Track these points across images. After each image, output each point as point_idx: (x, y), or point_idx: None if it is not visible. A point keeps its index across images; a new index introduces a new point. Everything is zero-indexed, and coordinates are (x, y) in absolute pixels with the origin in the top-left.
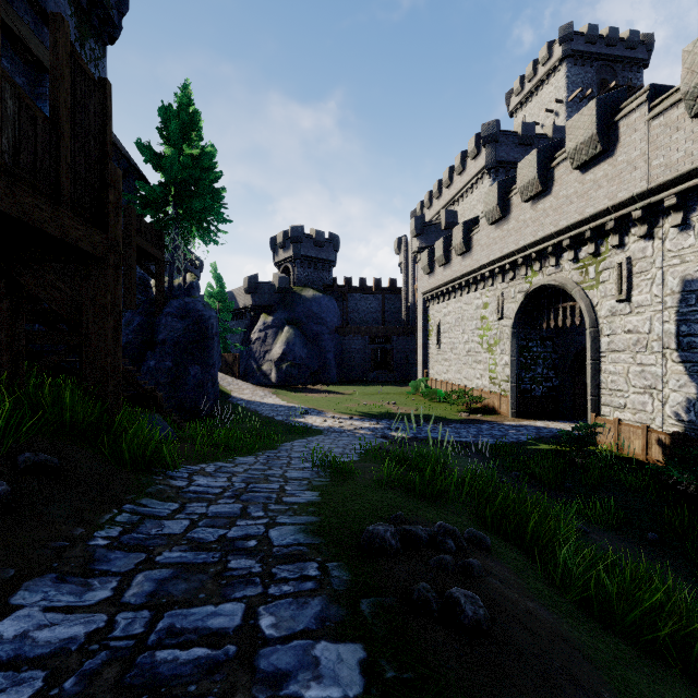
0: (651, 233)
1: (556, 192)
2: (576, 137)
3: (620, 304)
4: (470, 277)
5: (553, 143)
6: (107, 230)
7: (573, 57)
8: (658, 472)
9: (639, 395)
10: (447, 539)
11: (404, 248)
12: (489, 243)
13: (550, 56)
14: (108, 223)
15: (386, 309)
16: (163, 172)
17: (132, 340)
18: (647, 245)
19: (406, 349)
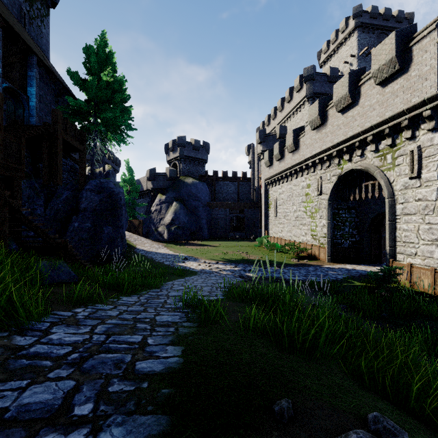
0: (437, 127)
1: (362, 103)
2: (379, 61)
3: (411, 180)
4: (298, 167)
5: (359, 69)
6: None
7: (361, 27)
8: None
9: (428, 246)
10: None
11: (251, 151)
12: (311, 143)
13: (346, 26)
14: None
15: (240, 191)
16: (86, 92)
17: (61, 208)
18: (434, 136)
19: (253, 217)
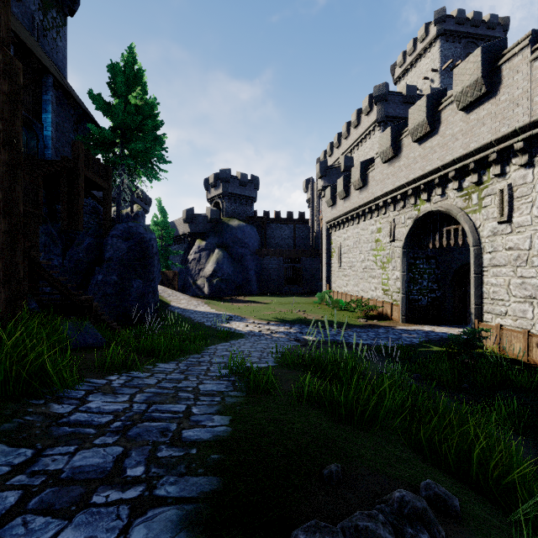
0: (531, 162)
1: (443, 131)
2: (462, 82)
3: (501, 225)
4: (366, 207)
5: (439, 91)
6: None
7: (445, 35)
8: None
9: (520, 304)
10: (420, 531)
11: (310, 187)
12: (382, 178)
13: (427, 34)
14: (0, 114)
15: (296, 236)
16: (111, 118)
17: (82, 258)
18: (527, 173)
19: (312, 267)
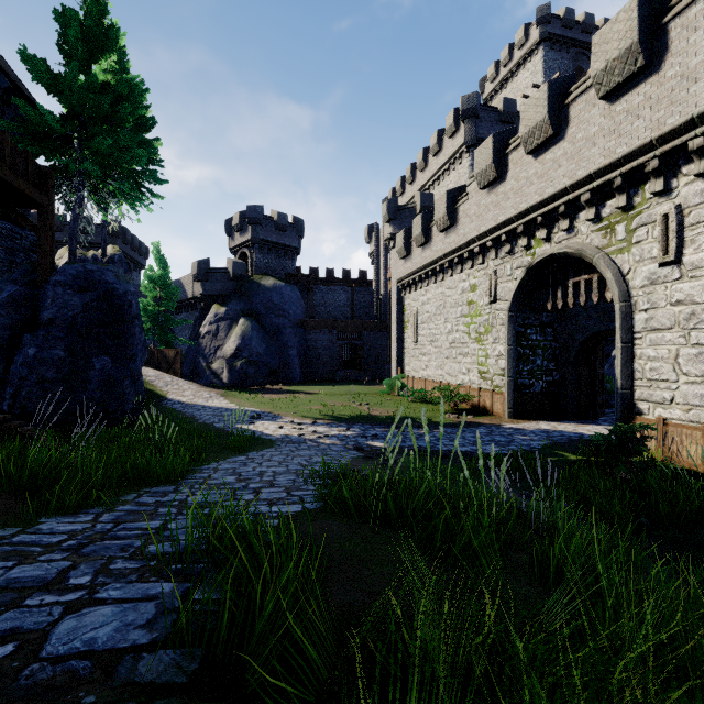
0: None
1: (572, 135)
2: (606, 53)
3: (664, 269)
4: (455, 256)
5: (566, 77)
6: None
7: (550, 40)
8: None
9: (695, 385)
10: None
11: (375, 235)
12: (479, 212)
13: (526, 39)
14: None
15: (356, 302)
16: (58, 96)
17: None
18: None
19: (377, 345)
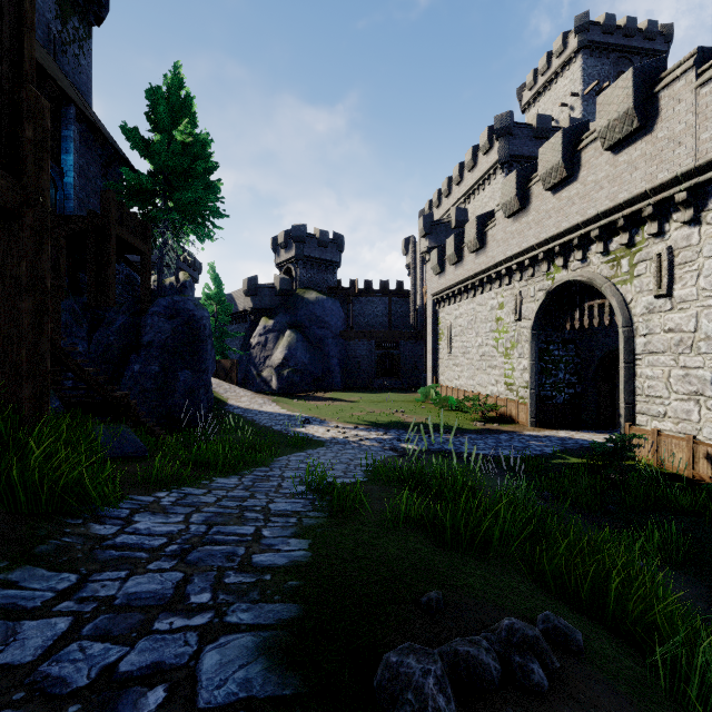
0: (698, 218)
1: (584, 177)
2: (608, 114)
3: (658, 300)
4: (484, 276)
5: (579, 124)
6: (22, 176)
7: (589, 48)
8: (709, 491)
9: (683, 402)
10: (530, 660)
11: (411, 248)
12: (505, 238)
13: (564, 47)
14: (24, 166)
15: (393, 312)
16: (150, 159)
17: (114, 342)
18: (692, 232)
19: (414, 354)
